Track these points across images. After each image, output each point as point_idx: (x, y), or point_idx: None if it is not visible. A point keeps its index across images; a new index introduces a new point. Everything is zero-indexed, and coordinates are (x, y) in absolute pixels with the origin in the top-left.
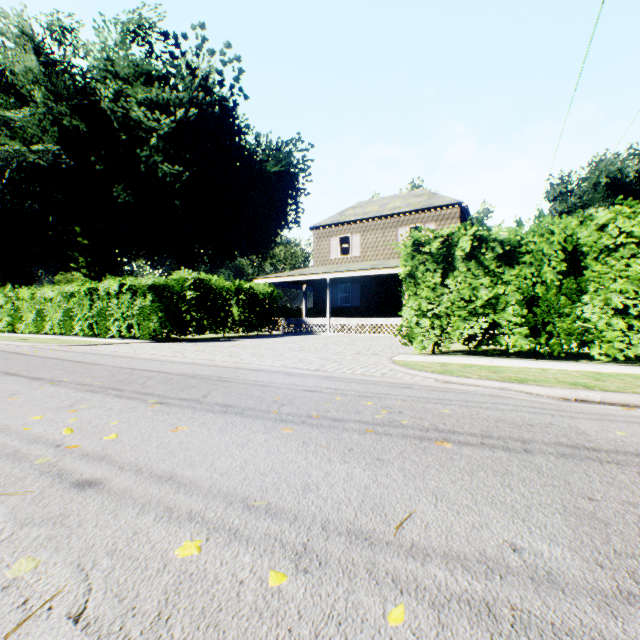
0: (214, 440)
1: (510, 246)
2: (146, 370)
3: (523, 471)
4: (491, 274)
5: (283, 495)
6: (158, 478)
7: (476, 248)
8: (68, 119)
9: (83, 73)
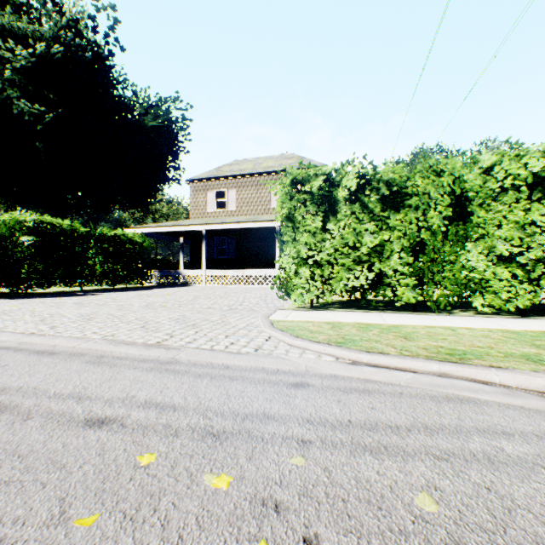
0: None
1: (396, 187)
2: None
3: None
4: (376, 218)
5: None
6: None
7: (359, 190)
8: None
9: None
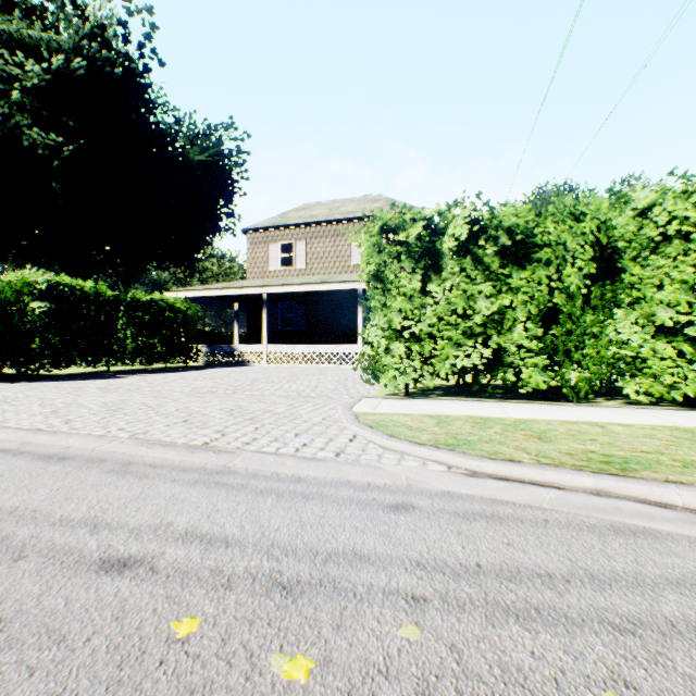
0: None
1: (521, 236)
2: None
3: None
4: (493, 277)
5: None
6: None
7: (470, 240)
8: None
9: None
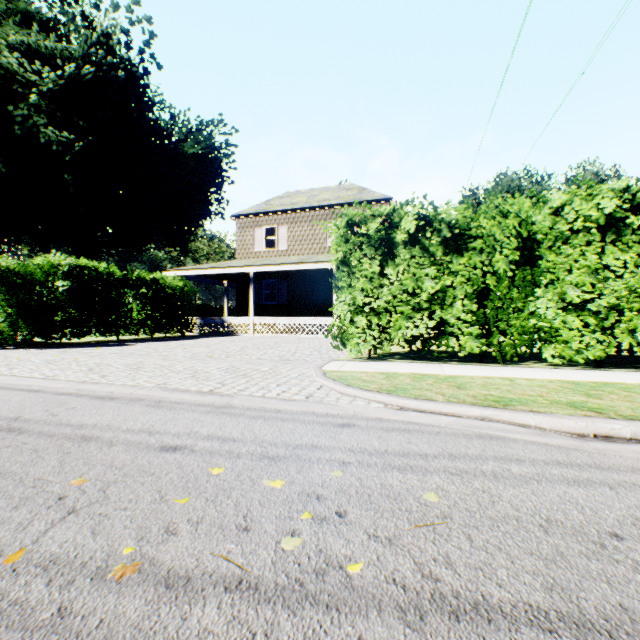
0: None
1: (459, 229)
2: None
3: None
4: (437, 263)
5: None
6: None
7: (420, 232)
8: None
9: None
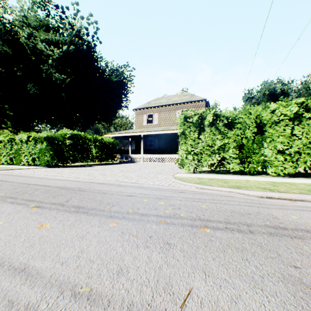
0: (64, 234)
1: (231, 119)
2: (36, 184)
3: (252, 247)
4: (222, 133)
5: (103, 280)
6: (13, 271)
7: (214, 120)
8: (1, 46)
9: (10, 22)
